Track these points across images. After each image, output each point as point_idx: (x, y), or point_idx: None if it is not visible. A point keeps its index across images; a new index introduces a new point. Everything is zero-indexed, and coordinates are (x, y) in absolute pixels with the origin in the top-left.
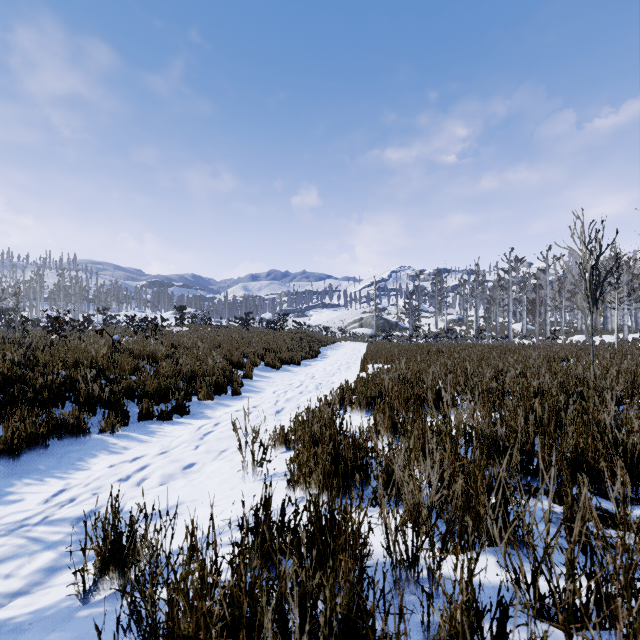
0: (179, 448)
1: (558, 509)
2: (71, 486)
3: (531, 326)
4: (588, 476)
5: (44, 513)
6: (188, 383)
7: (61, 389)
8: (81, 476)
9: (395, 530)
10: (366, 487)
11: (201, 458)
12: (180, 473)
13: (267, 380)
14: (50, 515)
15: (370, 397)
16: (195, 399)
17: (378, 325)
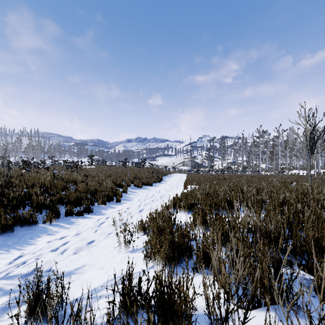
0: (86, 232)
1: (307, 276)
2: (24, 254)
3: (270, 165)
4: (322, 254)
5: (6, 271)
6: (93, 195)
7: (23, 199)
8: (30, 248)
9: (213, 300)
10: (190, 261)
11: (97, 238)
12: (85, 247)
13: (135, 194)
14: (9, 273)
15: (190, 204)
16: (96, 204)
17: (192, 165)
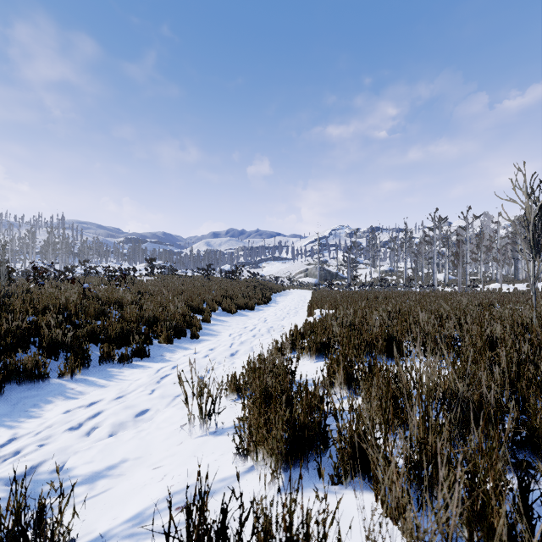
0: (134, 393)
1: None
2: (17, 437)
3: (452, 276)
4: None
5: None
6: (150, 327)
7: (25, 334)
8: (30, 425)
9: None
10: (326, 462)
11: (154, 405)
12: (130, 422)
13: (224, 324)
14: None
15: (320, 343)
16: (156, 342)
17: (321, 275)
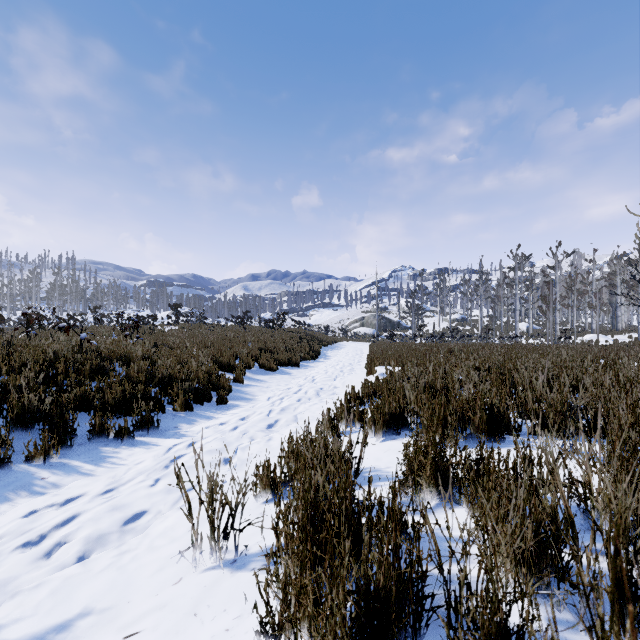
0: (127, 486)
1: None
2: None
3: (536, 326)
4: None
5: None
6: (164, 390)
7: None
8: None
9: None
10: None
11: (152, 505)
12: (112, 536)
13: (260, 385)
14: None
15: (389, 414)
16: (170, 410)
17: (380, 325)
